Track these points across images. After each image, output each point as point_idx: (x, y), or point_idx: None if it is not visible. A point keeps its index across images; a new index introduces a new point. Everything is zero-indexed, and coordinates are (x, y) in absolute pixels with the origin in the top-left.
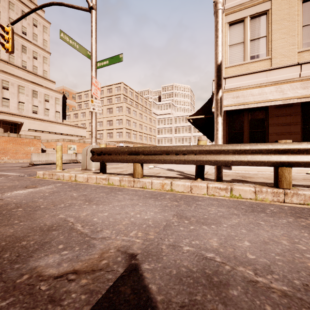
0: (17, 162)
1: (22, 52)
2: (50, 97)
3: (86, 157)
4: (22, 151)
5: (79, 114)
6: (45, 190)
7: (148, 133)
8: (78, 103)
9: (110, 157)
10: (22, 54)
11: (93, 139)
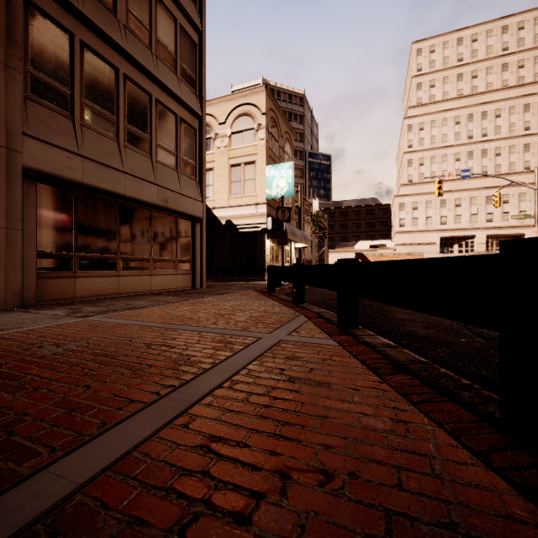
0: None
1: (523, 152)
2: None
3: None
4: None
5: None
6: None
7: None
8: None
9: None
10: (524, 155)
11: None
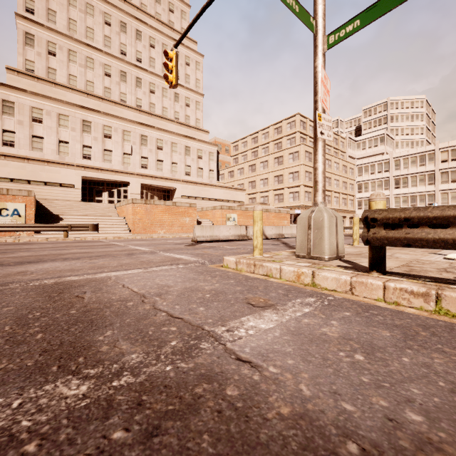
0: (174, 237)
1: (174, 101)
2: (203, 152)
3: (309, 233)
4: (177, 223)
5: (235, 171)
6: (312, 324)
7: (341, 191)
8: (233, 157)
9: (447, 234)
10: (175, 104)
11: (320, 196)
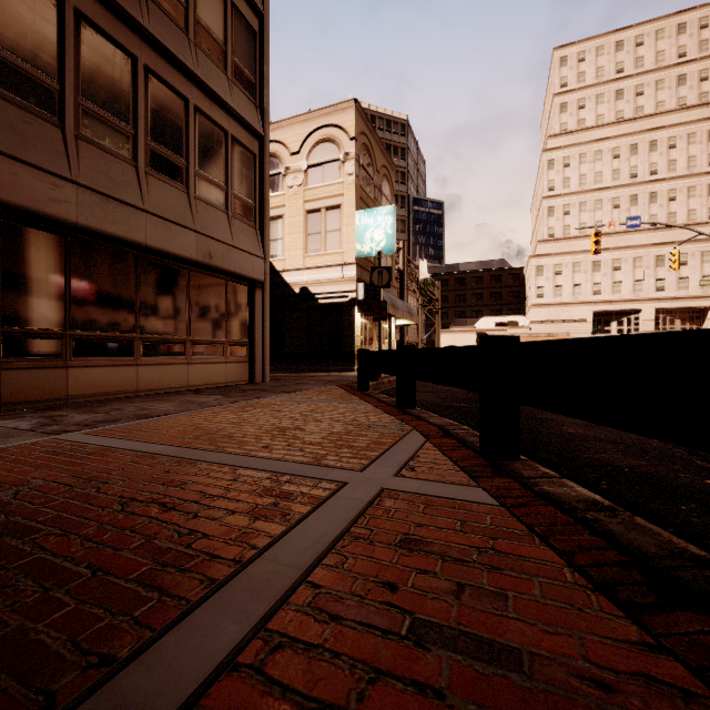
0: None
1: (708, 196)
2: None
3: None
4: None
5: None
6: None
7: None
8: None
9: None
10: (708, 199)
11: None
